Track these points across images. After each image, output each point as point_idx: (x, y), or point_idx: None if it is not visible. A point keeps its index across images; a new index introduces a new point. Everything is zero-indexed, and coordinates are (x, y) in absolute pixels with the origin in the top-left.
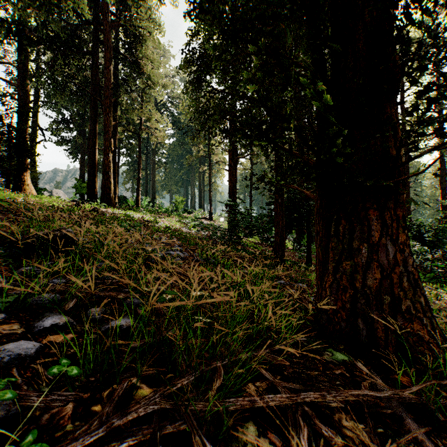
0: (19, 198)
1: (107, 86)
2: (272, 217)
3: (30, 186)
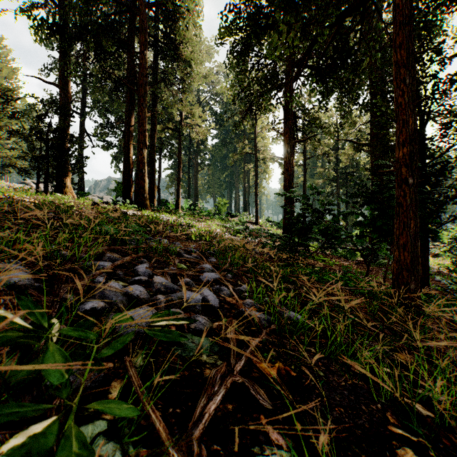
0: (13, 194)
1: (141, 72)
2: (364, 217)
3: (70, 190)
